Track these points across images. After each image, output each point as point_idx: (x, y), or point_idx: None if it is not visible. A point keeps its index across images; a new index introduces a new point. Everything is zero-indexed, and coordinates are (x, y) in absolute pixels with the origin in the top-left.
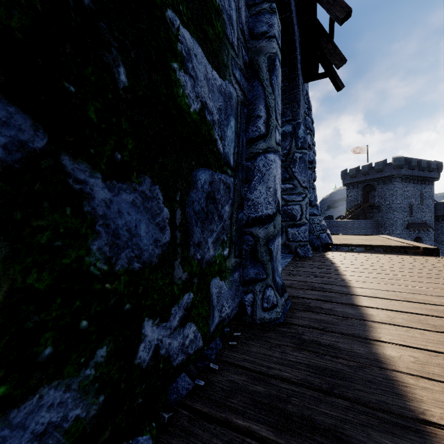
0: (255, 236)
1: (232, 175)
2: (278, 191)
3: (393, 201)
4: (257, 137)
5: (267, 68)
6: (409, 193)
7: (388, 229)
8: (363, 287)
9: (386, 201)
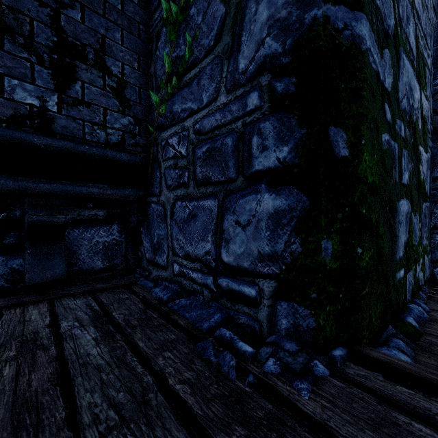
0: None
1: (428, 201)
2: None
3: None
4: None
5: None
6: None
7: None
8: None
9: None
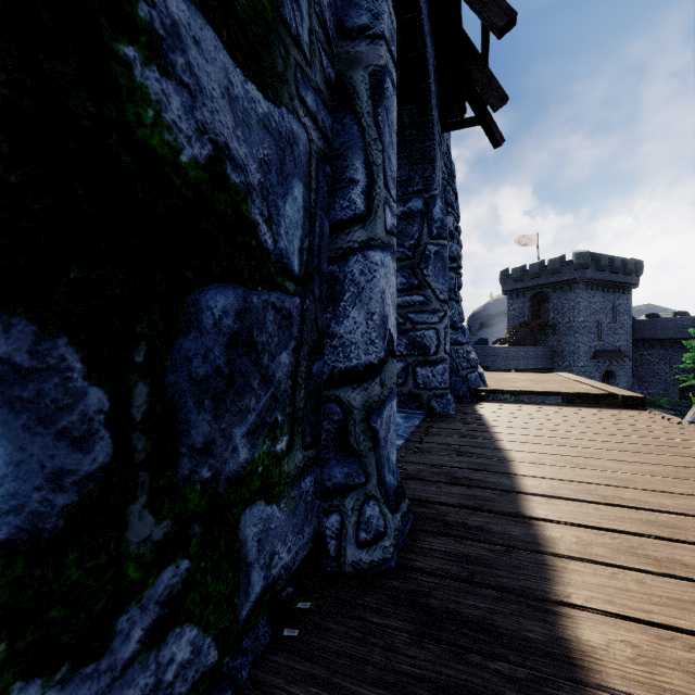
0: (345, 405)
1: (296, 293)
2: (391, 317)
3: (575, 318)
4: (350, 218)
5: (369, 92)
6: (597, 306)
7: (568, 360)
8: (535, 475)
9: (565, 318)
